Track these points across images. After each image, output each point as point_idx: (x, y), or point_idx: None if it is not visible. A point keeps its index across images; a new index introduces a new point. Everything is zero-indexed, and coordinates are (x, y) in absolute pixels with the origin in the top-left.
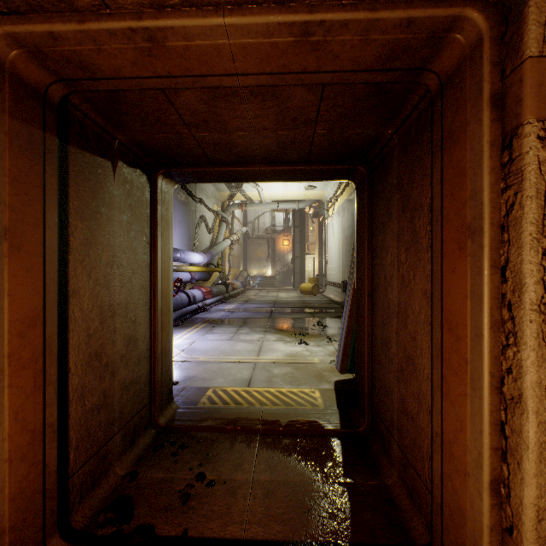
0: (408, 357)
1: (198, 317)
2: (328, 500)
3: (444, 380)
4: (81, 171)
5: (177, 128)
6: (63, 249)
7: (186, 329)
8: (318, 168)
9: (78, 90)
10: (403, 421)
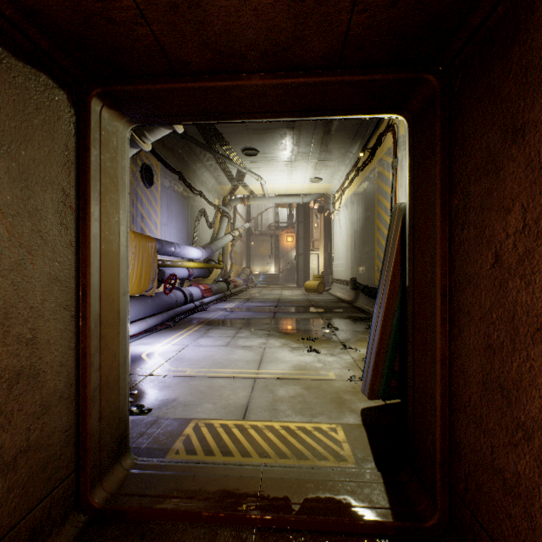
0: None
1: (194, 318)
2: None
3: None
4: None
5: None
6: None
7: (177, 332)
8: (356, 78)
9: None
10: None
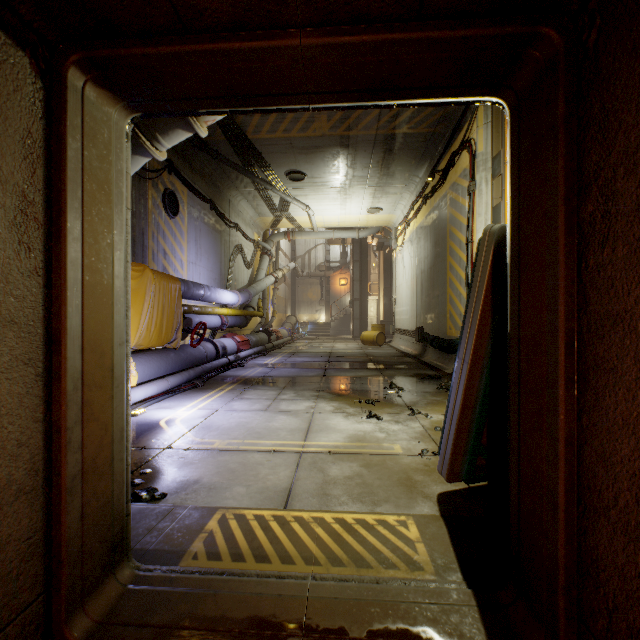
0: None
1: (227, 375)
2: None
3: None
4: None
5: None
6: None
7: (206, 393)
8: (442, 34)
9: None
10: None
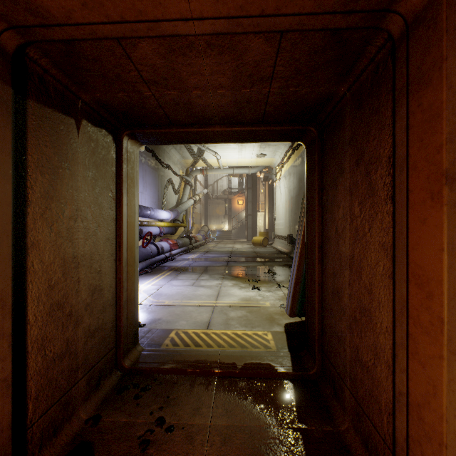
0: (362, 309)
1: (165, 266)
2: (284, 448)
3: (411, 338)
4: (41, 125)
5: (138, 86)
6: (20, 201)
7: (154, 276)
8: (272, 129)
9: (32, 40)
10: (356, 370)
